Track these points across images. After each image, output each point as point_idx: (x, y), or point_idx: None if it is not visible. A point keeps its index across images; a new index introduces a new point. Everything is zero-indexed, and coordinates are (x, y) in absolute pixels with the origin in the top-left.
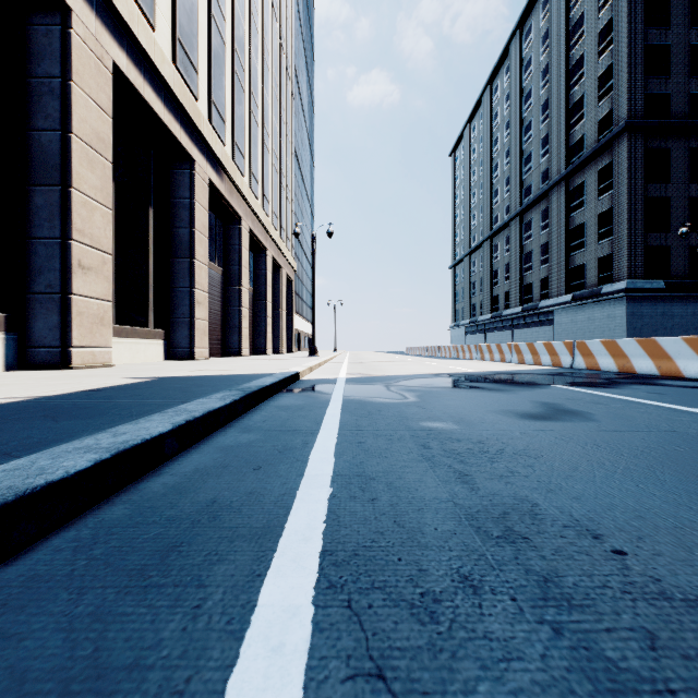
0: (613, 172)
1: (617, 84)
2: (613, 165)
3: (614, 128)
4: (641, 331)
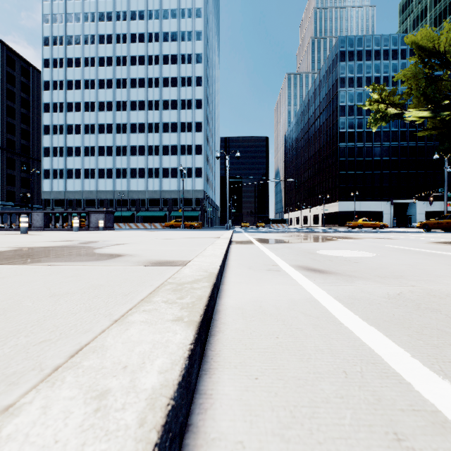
0: None
1: None
2: None
3: None
4: (6, 219)
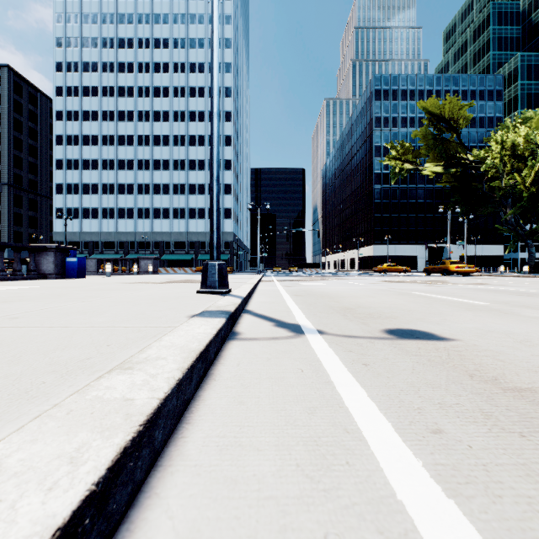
0: (1, 198)
1: (3, 164)
2: (1, 195)
3: (2, 180)
4: None
